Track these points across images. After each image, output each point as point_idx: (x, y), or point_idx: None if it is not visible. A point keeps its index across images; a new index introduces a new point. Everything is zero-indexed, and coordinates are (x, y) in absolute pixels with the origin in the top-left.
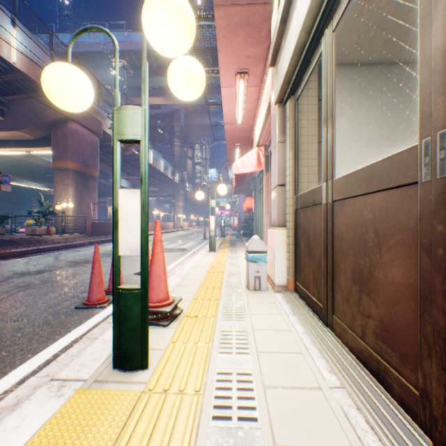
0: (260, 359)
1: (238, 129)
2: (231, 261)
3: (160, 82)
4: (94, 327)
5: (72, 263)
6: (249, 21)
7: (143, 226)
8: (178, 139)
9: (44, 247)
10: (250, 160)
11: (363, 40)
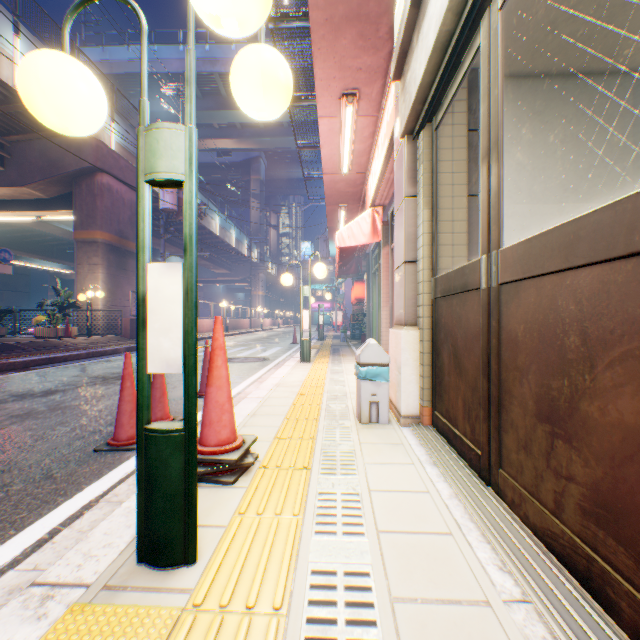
0: (382, 545)
1: (344, 181)
2: (334, 377)
3: (231, 117)
4: (120, 483)
5: (98, 380)
6: (360, 12)
7: (187, 325)
8: (257, 199)
9: (60, 355)
10: (361, 227)
11: (539, 35)
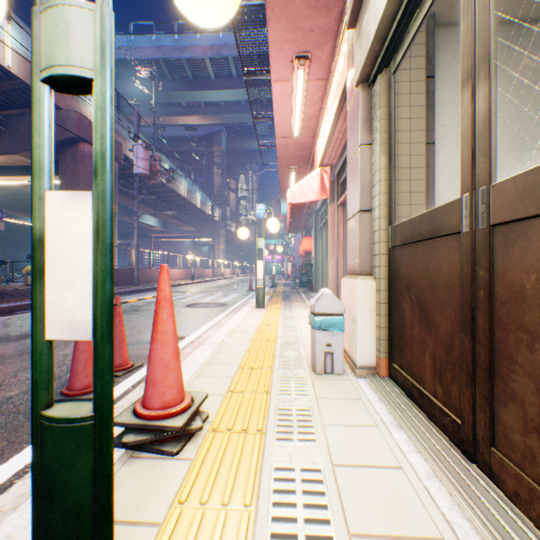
0: None
1: (294, 145)
2: (286, 323)
3: (196, 97)
4: None
5: None
6: None
7: (97, 275)
8: (219, 167)
9: None
10: (311, 185)
11: None
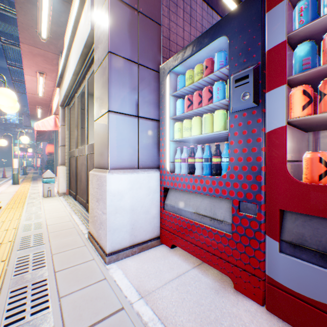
0: (45, 211)
1: (40, 98)
2: (34, 188)
3: None
4: None
5: None
6: (45, 55)
7: None
8: None
9: None
10: (50, 123)
11: None
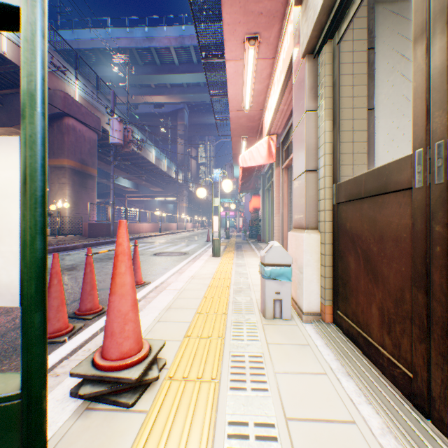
0: None
1: (245, 117)
2: (238, 270)
3: (163, 79)
4: None
5: None
6: None
7: (24, 233)
8: (182, 138)
9: None
10: (259, 151)
11: None
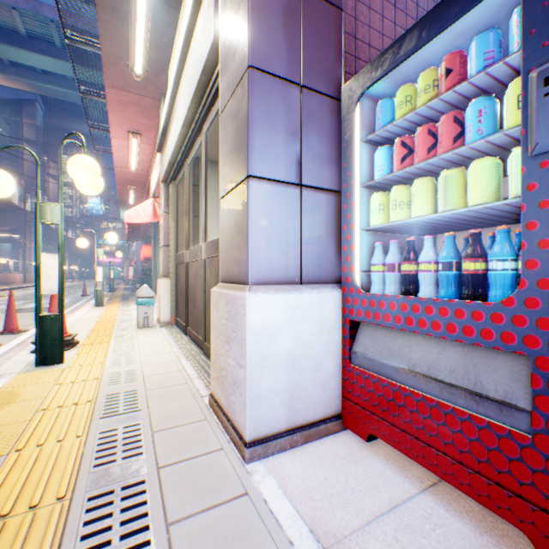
0: (141, 351)
1: (133, 173)
2: (124, 313)
3: None
4: None
5: None
6: (140, 103)
7: (61, 276)
8: (32, 145)
9: None
10: (146, 211)
11: None
